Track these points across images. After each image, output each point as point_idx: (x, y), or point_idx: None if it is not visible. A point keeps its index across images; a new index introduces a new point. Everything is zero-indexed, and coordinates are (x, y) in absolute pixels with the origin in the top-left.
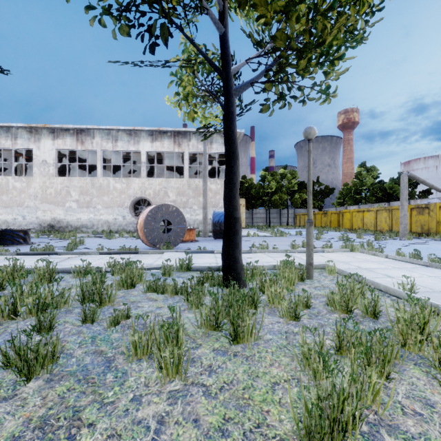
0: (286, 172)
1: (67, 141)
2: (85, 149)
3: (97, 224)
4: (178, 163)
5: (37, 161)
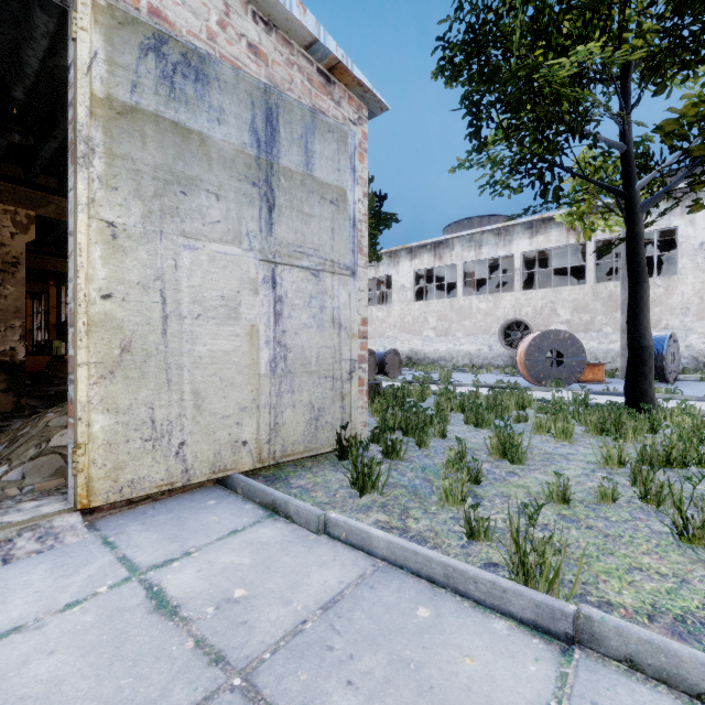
0: None
1: (424, 259)
2: (443, 265)
3: (457, 357)
4: (574, 257)
5: (396, 287)
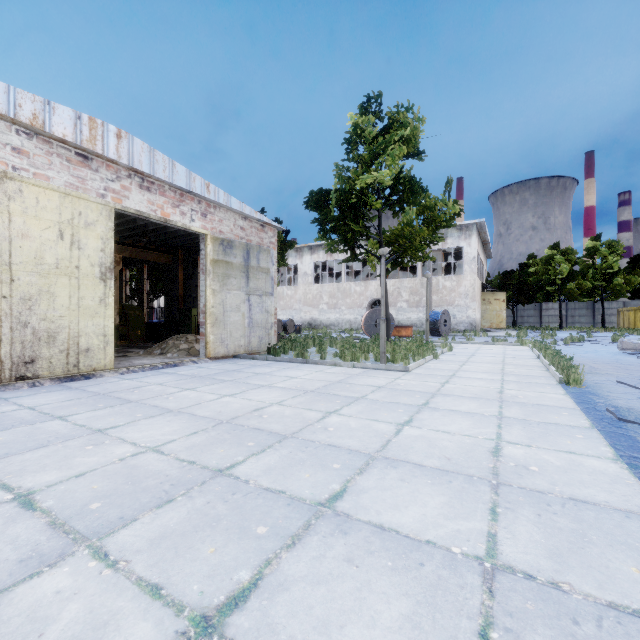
0: (598, 245)
1: (320, 255)
2: (332, 259)
3: (341, 323)
4: None
5: (301, 273)
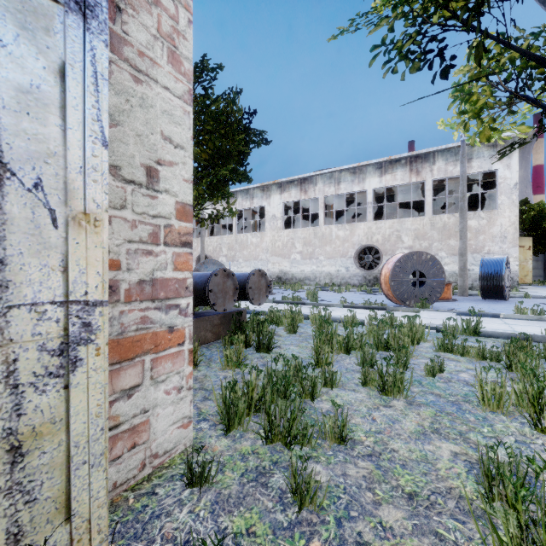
0: None
1: (292, 193)
2: (307, 198)
3: (319, 277)
4: (409, 197)
5: (268, 217)
